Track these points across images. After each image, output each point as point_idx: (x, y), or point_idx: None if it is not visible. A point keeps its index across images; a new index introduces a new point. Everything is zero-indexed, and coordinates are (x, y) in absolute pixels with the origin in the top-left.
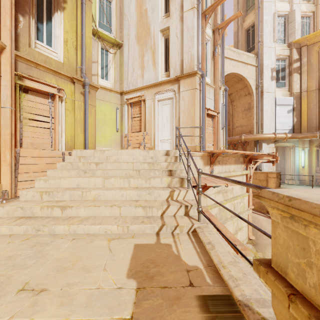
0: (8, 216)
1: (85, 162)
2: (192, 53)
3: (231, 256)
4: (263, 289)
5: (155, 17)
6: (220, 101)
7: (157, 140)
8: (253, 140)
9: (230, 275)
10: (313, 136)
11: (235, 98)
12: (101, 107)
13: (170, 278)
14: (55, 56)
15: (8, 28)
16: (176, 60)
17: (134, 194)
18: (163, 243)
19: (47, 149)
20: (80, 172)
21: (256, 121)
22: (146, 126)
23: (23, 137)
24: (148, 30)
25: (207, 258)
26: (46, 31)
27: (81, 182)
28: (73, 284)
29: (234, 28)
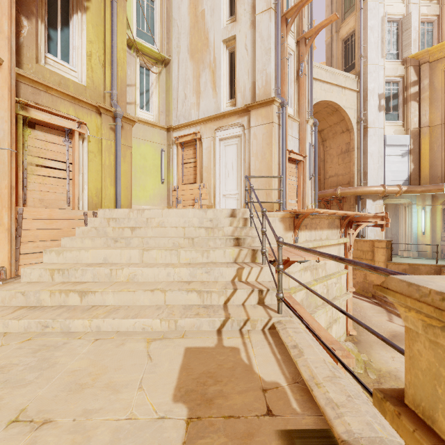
0: (4, 305)
1: (116, 227)
2: (268, 73)
3: (328, 367)
4: (378, 421)
5: (216, 22)
6: (307, 140)
7: (219, 195)
8: (354, 195)
9: (327, 399)
10: (438, 190)
11: (327, 136)
12: (140, 148)
13: (238, 402)
14: (74, 76)
15: (6, 36)
16: (245, 83)
17: (185, 273)
18: (227, 346)
19: (62, 208)
20: (109, 240)
21: (358, 168)
22: (203, 175)
23: (27, 191)
24: (206, 40)
25: (292, 370)
26: (61, 40)
27: (109, 256)
28: (92, 411)
29: (327, 38)
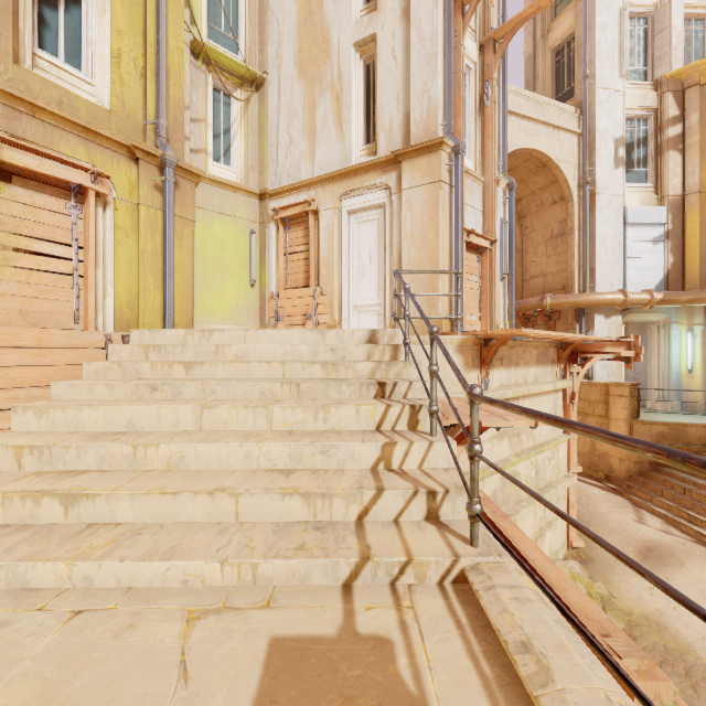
0: None
1: (158, 362)
2: (432, 96)
3: None
4: None
5: (343, 12)
6: (498, 213)
7: (347, 307)
8: (573, 307)
9: None
10: None
11: (528, 209)
12: (214, 227)
13: None
14: (89, 92)
15: None
16: (392, 115)
17: (281, 454)
18: (364, 632)
19: (65, 327)
20: (141, 388)
21: (580, 262)
22: (320, 273)
23: None
24: (326, 44)
25: None
26: (66, 28)
27: (137, 418)
28: None
29: (526, 48)
